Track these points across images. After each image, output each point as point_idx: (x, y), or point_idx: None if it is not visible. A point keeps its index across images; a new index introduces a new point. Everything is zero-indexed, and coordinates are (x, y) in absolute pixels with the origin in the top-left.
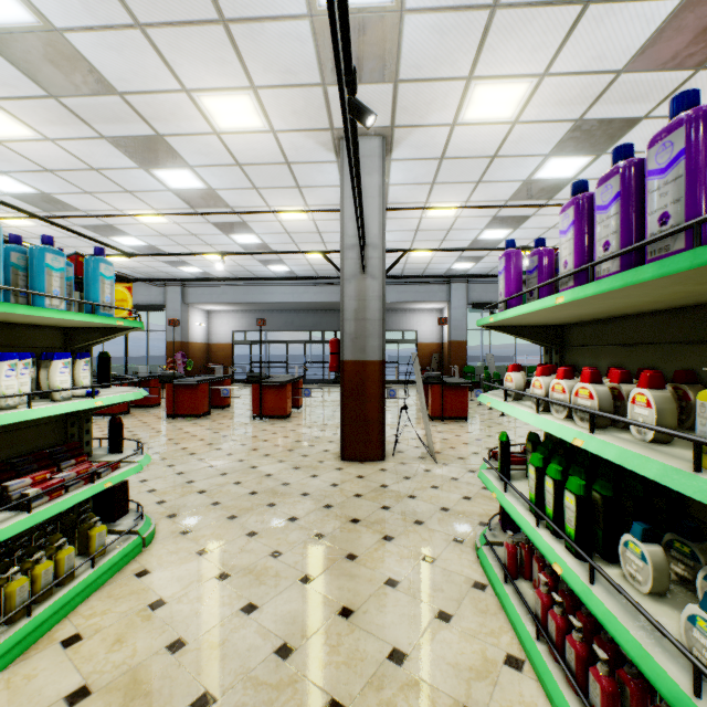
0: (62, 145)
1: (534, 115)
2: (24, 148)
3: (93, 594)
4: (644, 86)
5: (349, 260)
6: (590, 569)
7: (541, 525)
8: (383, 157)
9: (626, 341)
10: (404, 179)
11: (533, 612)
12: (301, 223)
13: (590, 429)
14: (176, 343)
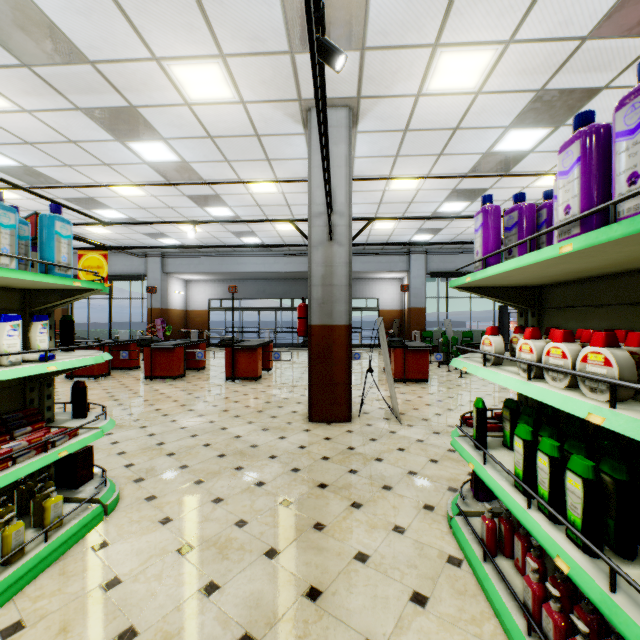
0: (39, 117)
1: (497, 85)
2: (3, 120)
3: (45, 571)
4: (607, 54)
5: (316, 227)
6: (611, 574)
7: (532, 506)
8: (350, 128)
9: (623, 301)
10: (369, 152)
11: (521, 602)
12: (271, 196)
13: (611, 403)
14: (156, 309)
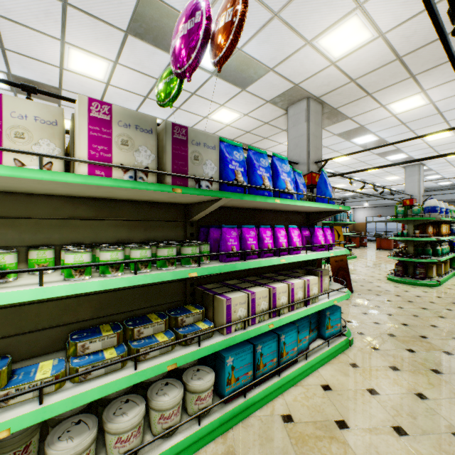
0: None
1: None
2: None
3: (351, 259)
4: None
5: None
6: None
7: None
8: (419, 170)
9: None
10: (436, 166)
11: None
12: (396, 179)
13: None
14: None
